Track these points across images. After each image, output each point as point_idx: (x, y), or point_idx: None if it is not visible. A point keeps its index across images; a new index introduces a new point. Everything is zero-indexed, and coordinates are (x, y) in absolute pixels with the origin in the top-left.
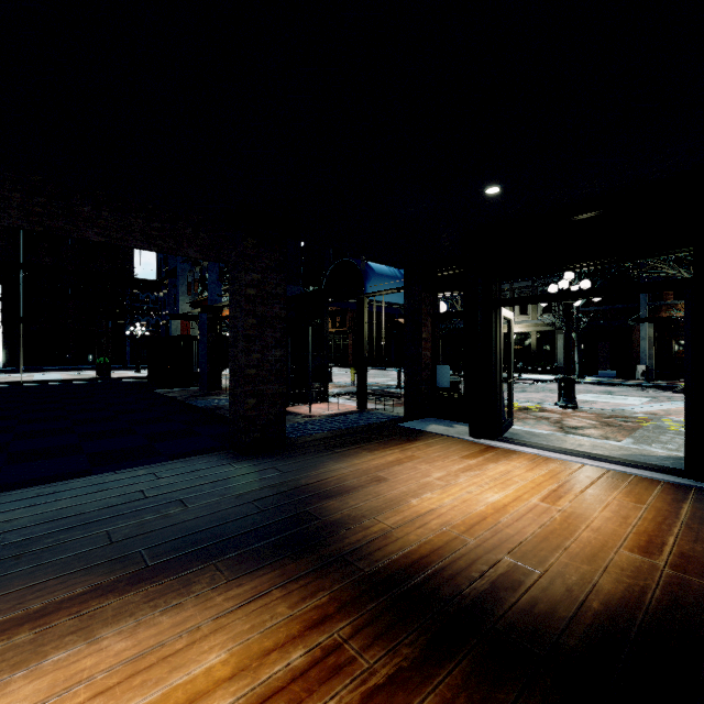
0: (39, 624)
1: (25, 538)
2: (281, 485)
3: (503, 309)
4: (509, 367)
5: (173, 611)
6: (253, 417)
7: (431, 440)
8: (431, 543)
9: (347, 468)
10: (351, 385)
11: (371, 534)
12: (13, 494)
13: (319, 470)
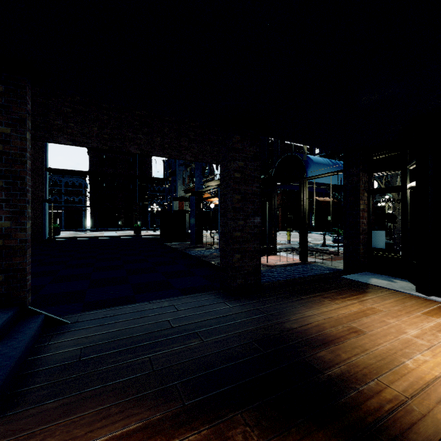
0: None
1: (96, 355)
2: (270, 327)
3: None
4: None
5: None
6: (238, 267)
7: (381, 293)
8: None
9: (319, 315)
10: (287, 243)
11: (386, 402)
12: (91, 313)
13: (296, 315)
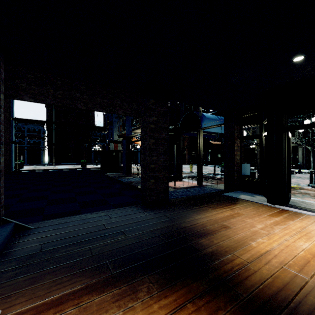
0: (57, 310)
1: (53, 248)
2: (171, 226)
3: (288, 132)
4: (289, 165)
5: (129, 312)
6: (153, 189)
7: (245, 204)
8: (280, 278)
9: (204, 218)
10: (190, 173)
11: (235, 265)
12: (49, 222)
13: (189, 218)
